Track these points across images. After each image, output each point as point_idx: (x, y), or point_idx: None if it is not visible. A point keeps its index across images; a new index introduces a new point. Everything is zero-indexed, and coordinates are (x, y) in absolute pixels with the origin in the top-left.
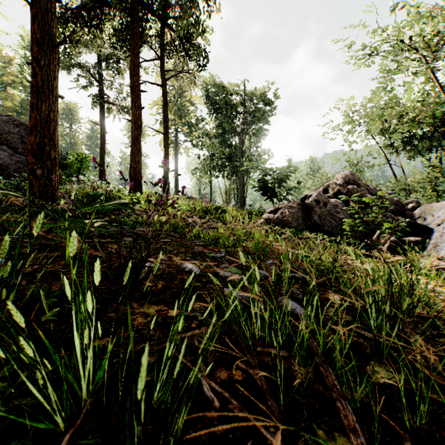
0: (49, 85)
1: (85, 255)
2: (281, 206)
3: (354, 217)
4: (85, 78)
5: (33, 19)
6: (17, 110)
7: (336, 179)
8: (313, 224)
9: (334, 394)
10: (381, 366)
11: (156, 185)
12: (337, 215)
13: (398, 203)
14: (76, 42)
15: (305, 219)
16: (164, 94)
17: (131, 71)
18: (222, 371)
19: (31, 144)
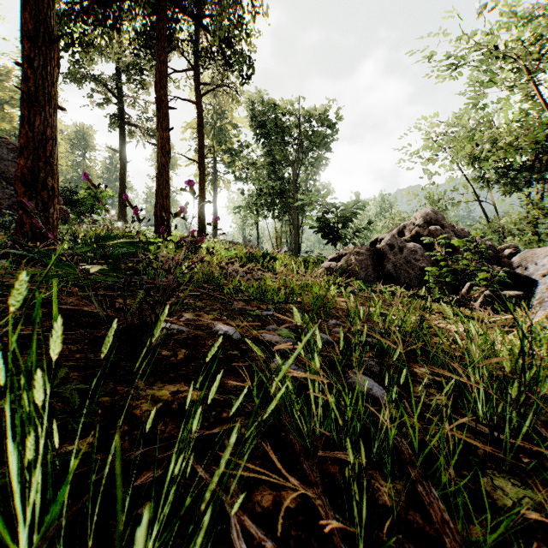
0: (45, 93)
1: (38, 310)
2: (345, 251)
3: (437, 266)
4: (101, 93)
5: (23, 6)
6: (16, 133)
7: (415, 219)
8: (386, 274)
9: (448, 539)
10: (503, 476)
11: (176, 215)
12: (416, 263)
13: (492, 248)
14: (87, 46)
15: (376, 268)
16: (199, 113)
17: (157, 83)
18: (265, 492)
19: (21, 168)
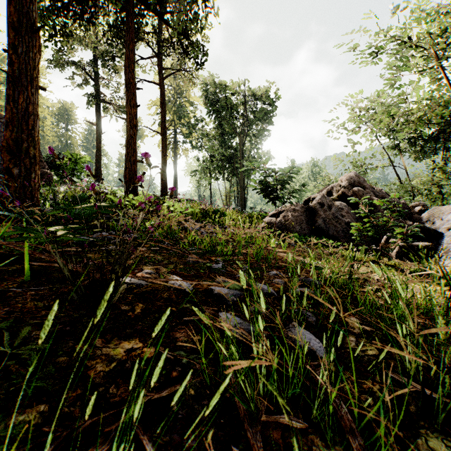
0: (28, 75)
1: None
2: (283, 209)
3: (360, 220)
4: (81, 76)
5: (9, 0)
6: None
7: (341, 181)
8: (318, 228)
9: None
10: (436, 436)
11: (135, 184)
12: (342, 218)
13: (405, 206)
14: (67, 36)
15: (309, 223)
16: (162, 93)
17: (126, 68)
18: None
19: (7, 140)
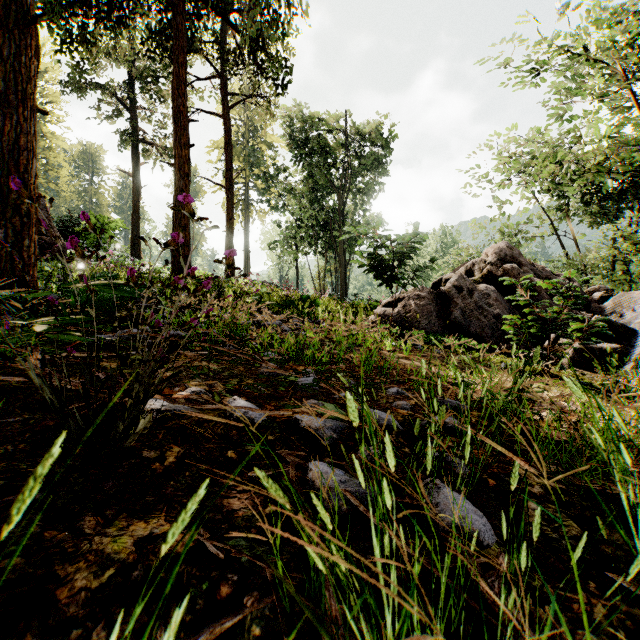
0: (19, 90)
1: None
2: (403, 295)
3: (514, 312)
4: (111, 105)
5: None
6: None
7: (486, 255)
8: (453, 323)
9: None
10: None
11: (168, 245)
12: (489, 309)
13: (580, 291)
14: (88, 43)
15: (440, 315)
16: (227, 129)
17: (174, 90)
18: None
19: None
